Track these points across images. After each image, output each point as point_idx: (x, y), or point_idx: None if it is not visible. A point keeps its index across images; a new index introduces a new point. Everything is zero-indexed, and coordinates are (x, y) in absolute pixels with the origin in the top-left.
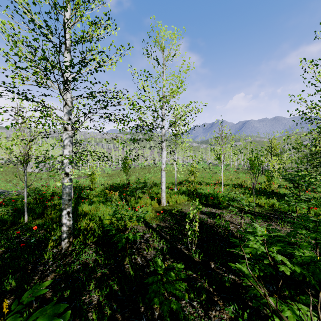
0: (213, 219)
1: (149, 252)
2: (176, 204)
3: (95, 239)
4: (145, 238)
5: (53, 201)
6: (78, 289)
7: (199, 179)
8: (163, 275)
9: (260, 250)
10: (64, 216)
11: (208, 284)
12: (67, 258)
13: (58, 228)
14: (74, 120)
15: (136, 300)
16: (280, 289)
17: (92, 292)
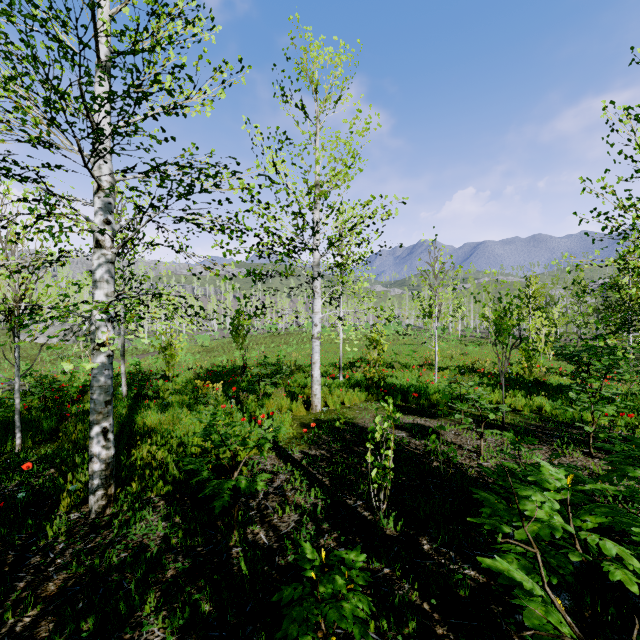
0: (421, 439)
1: (285, 515)
2: (342, 408)
3: (167, 489)
4: (277, 484)
5: (83, 405)
6: (117, 612)
7: (389, 357)
8: (316, 579)
9: (558, 527)
10: (96, 439)
11: (420, 592)
12: (101, 533)
13: (85, 465)
14: (119, 225)
15: (252, 639)
16: (600, 619)
17: (148, 621)
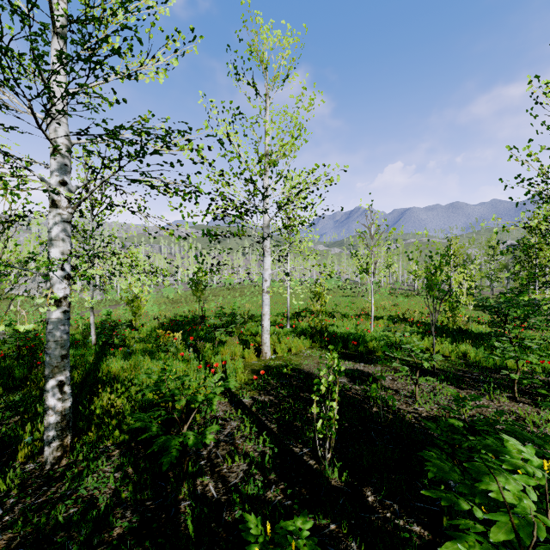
0: (361, 385)
1: (234, 465)
2: (289, 355)
3: (123, 437)
4: (228, 431)
5: None
6: None
7: (330, 308)
8: (261, 548)
9: (539, 523)
10: (52, 392)
11: None
12: (54, 485)
13: None
14: (75, 186)
15: None
16: None
17: None
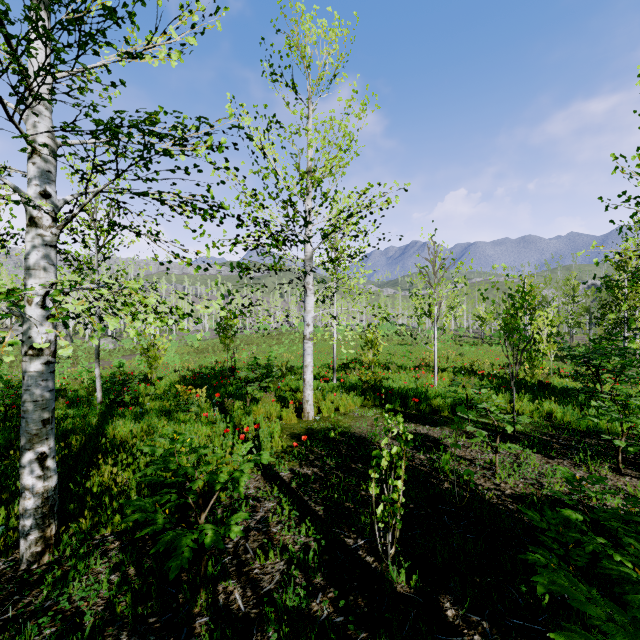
0: (426, 453)
1: (268, 563)
2: (337, 415)
3: (125, 525)
4: (261, 515)
5: None
6: None
7: (384, 358)
8: None
9: None
10: (29, 468)
11: None
12: (28, 593)
13: None
14: (62, 200)
15: None
16: None
17: None
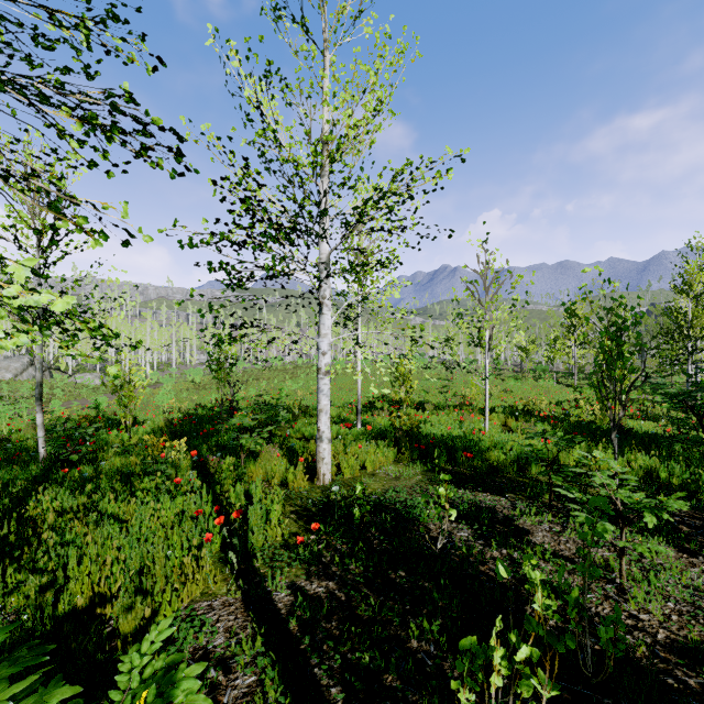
0: (501, 546)
1: None
2: (363, 476)
3: None
4: None
5: None
6: None
7: (416, 395)
8: None
9: None
10: None
11: None
12: None
13: None
14: None
15: None
16: None
17: None
